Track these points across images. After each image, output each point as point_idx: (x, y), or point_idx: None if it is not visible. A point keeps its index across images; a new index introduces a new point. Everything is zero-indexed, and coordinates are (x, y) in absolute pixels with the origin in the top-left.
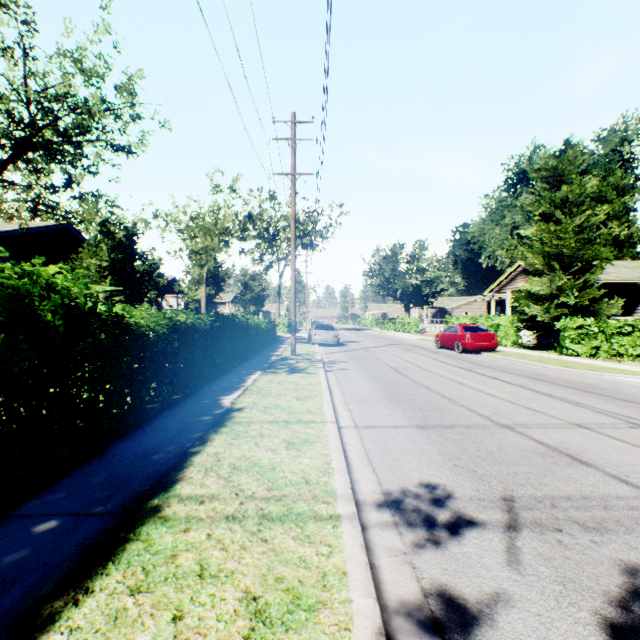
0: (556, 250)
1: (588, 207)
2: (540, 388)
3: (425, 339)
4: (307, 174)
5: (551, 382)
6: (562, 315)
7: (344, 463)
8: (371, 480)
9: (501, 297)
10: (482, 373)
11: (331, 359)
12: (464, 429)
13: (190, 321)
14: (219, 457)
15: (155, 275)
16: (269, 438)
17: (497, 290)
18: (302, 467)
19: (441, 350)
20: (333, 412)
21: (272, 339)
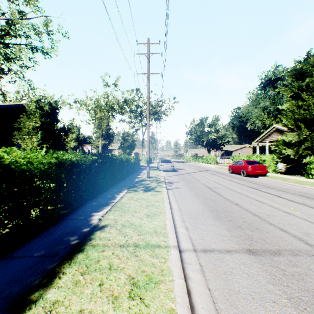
0: (302, 116)
1: None
2: None
3: (220, 167)
4: (156, 73)
5: None
6: (305, 154)
7: None
8: None
9: (261, 145)
10: (267, 192)
11: (170, 180)
12: (292, 257)
13: (77, 159)
14: None
15: (77, 134)
16: (115, 273)
17: (260, 141)
18: None
19: (232, 174)
20: (174, 233)
21: (137, 167)
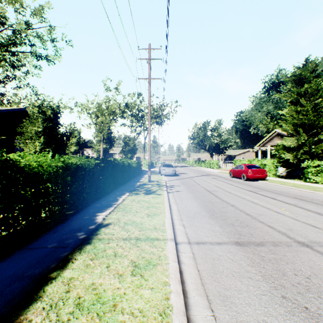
0: (301, 121)
1: (320, 96)
2: (308, 207)
3: (222, 172)
4: (157, 78)
5: (312, 202)
6: (304, 159)
7: (182, 298)
8: (209, 322)
9: (263, 149)
10: (264, 194)
11: (171, 184)
12: (273, 247)
13: (81, 163)
14: (70, 286)
15: (78, 138)
16: (120, 259)
17: (262, 145)
18: (142, 305)
19: (233, 178)
20: (172, 229)
21: (139, 172)
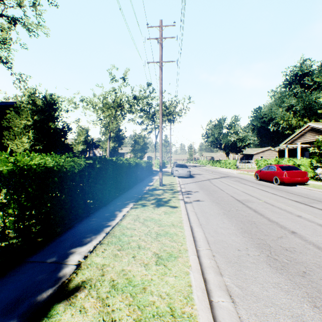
0: None
1: None
2: None
3: (243, 173)
4: (170, 61)
5: None
6: None
7: None
8: None
9: (289, 147)
10: None
11: (187, 189)
12: None
13: (60, 164)
14: None
15: (85, 136)
16: None
17: (290, 142)
18: None
19: (261, 182)
20: (211, 318)
21: (149, 173)
